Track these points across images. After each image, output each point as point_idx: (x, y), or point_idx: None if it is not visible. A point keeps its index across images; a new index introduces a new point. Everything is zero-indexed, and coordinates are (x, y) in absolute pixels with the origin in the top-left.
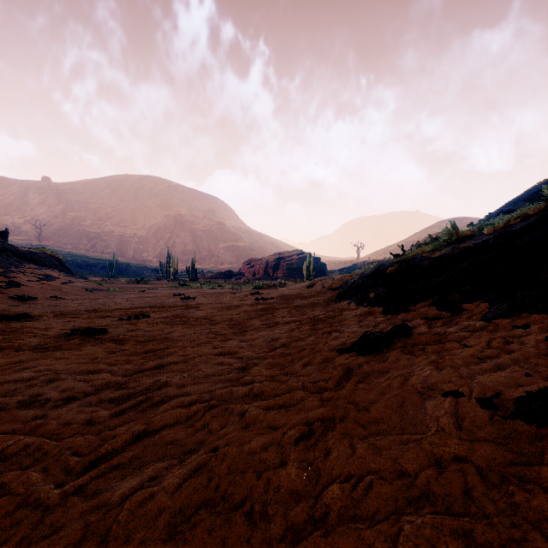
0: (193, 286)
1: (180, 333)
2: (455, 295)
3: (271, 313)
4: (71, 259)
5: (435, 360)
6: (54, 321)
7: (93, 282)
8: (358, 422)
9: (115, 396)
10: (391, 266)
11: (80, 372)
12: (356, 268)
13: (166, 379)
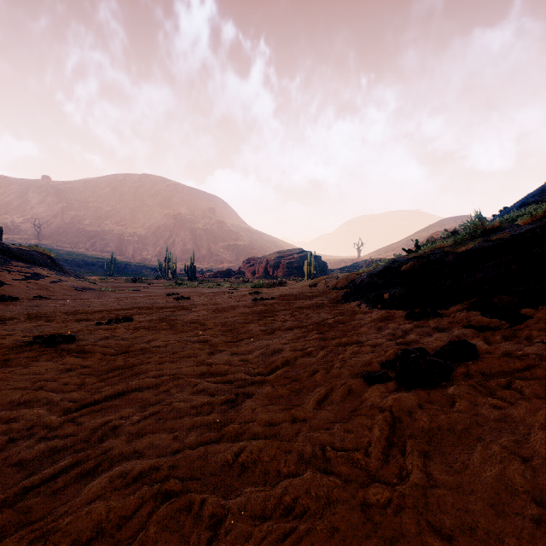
0: (191, 285)
1: (161, 342)
2: (502, 297)
3: (270, 316)
4: (69, 257)
5: None
6: (21, 325)
7: (88, 280)
8: None
9: (29, 455)
10: (407, 263)
11: (9, 403)
12: (357, 267)
13: (116, 423)
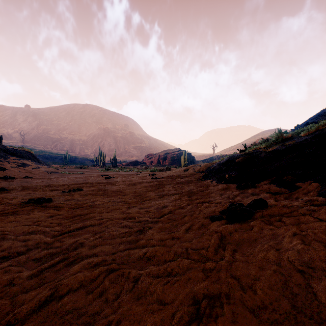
0: (114, 170)
1: (100, 202)
2: (288, 177)
3: (161, 188)
4: (41, 153)
5: (297, 232)
6: (20, 193)
7: (53, 167)
8: (246, 305)
9: (40, 255)
10: (239, 157)
11: (23, 232)
12: (213, 159)
13: (82, 241)
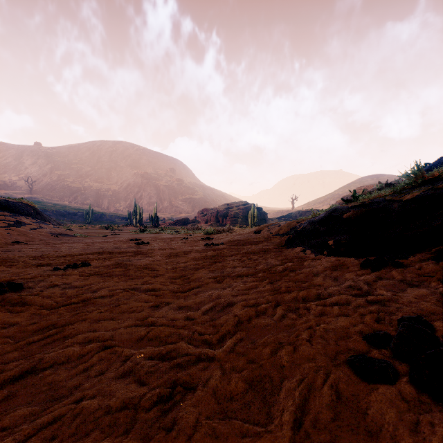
0: (153, 231)
1: (107, 291)
2: None
3: (220, 262)
4: (55, 208)
5: None
6: None
7: (66, 228)
8: None
9: None
10: (348, 211)
11: None
12: (292, 216)
13: None
